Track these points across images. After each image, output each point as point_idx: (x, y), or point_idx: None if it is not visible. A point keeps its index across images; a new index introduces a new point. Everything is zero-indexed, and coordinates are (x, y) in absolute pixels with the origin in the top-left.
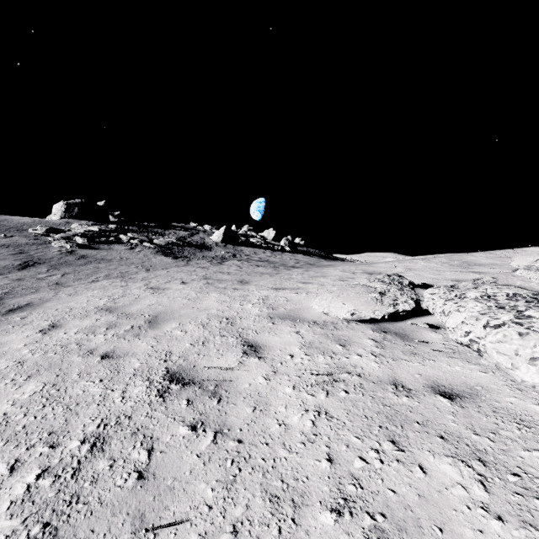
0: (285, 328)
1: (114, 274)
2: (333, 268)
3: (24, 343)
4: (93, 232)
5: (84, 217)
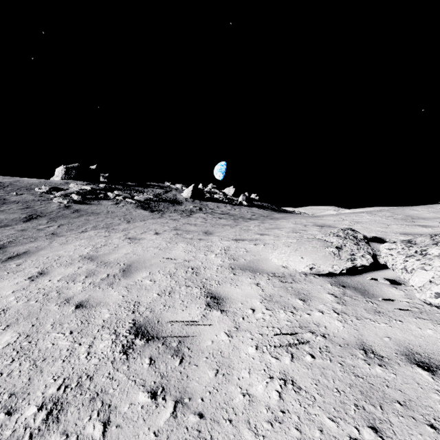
0: (245, 279)
1: (101, 225)
2: (286, 220)
3: (12, 289)
4: (86, 191)
5: (80, 178)
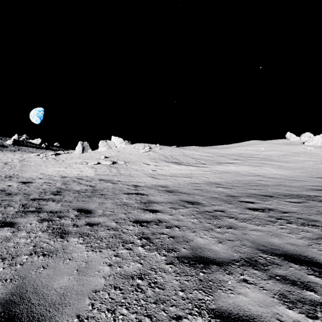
0: (27, 156)
1: None
2: None
3: None
4: None
5: None
